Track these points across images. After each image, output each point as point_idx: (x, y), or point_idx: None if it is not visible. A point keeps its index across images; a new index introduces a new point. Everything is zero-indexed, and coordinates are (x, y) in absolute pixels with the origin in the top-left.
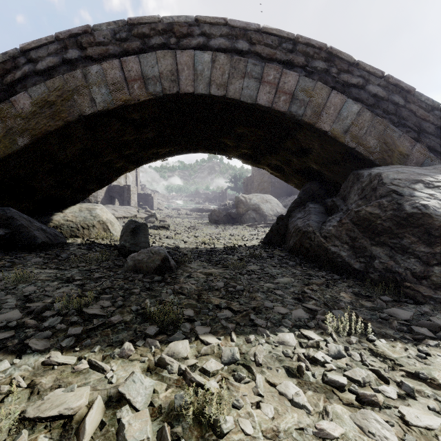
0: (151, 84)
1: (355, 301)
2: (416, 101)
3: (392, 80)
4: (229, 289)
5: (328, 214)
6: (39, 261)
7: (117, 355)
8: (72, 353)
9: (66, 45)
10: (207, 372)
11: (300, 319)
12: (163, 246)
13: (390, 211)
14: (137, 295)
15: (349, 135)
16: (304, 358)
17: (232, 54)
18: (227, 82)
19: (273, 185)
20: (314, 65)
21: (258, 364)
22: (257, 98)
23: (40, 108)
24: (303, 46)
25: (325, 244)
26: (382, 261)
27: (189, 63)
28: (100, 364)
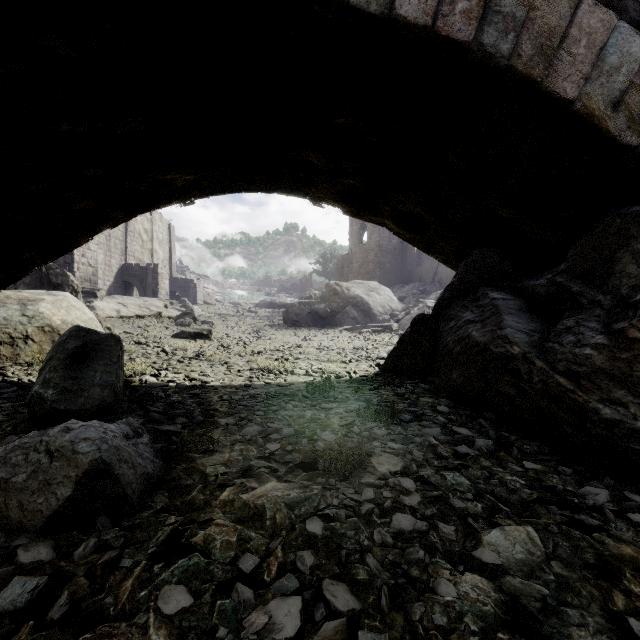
0: None
1: None
2: None
3: None
4: None
5: (539, 313)
6: None
7: None
8: None
9: None
10: None
11: None
12: (174, 382)
13: None
14: None
15: (622, 113)
16: None
17: None
18: None
19: (382, 267)
20: None
21: None
22: None
23: None
24: None
25: (577, 394)
26: None
27: None
28: None
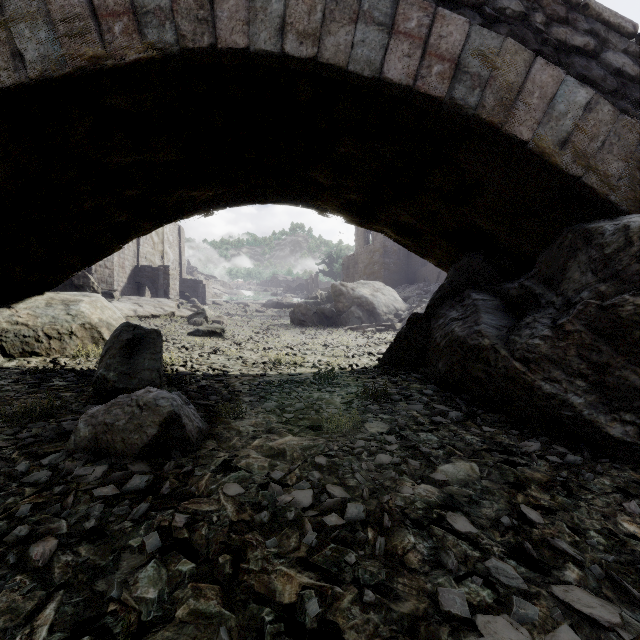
0: (153, 25)
1: None
2: None
3: None
4: (326, 522)
5: (512, 312)
6: None
7: None
8: None
9: None
10: None
11: None
12: (199, 371)
13: None
14: (37, 570)
15: (569, 150)
16: None
17: None
18: (319, 29)
19: (387, 268)
20: (500, 5)
21: None
22: (383, 66)
23: None
24: None
25: (527, 375)
26: None
27: None
28: None
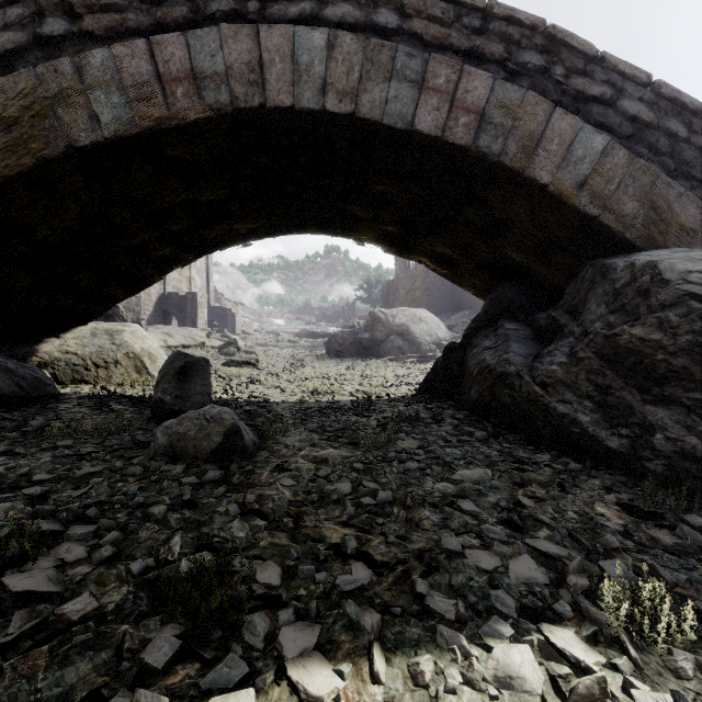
0: (211, 88)
1: (633, 528)
2: None
3: (666, 91)
4: (362, 501)
5: (541, 341)
6: None
7: None
8: None
9: (41, 9)
10: None
11: (529, 586)
12: (241, 398)
13: (686, 334)
14: (158, 521)
15: (586, 192)
16: None
17: (367, 34)
18: (356, 87)
19: (430, 294)
20: (522, 60)
21: None
22: (414, 119)
23: None
24: (501, 23)
25: (545, 398)
26: (672, 436)
27: (285, 48)
28: None
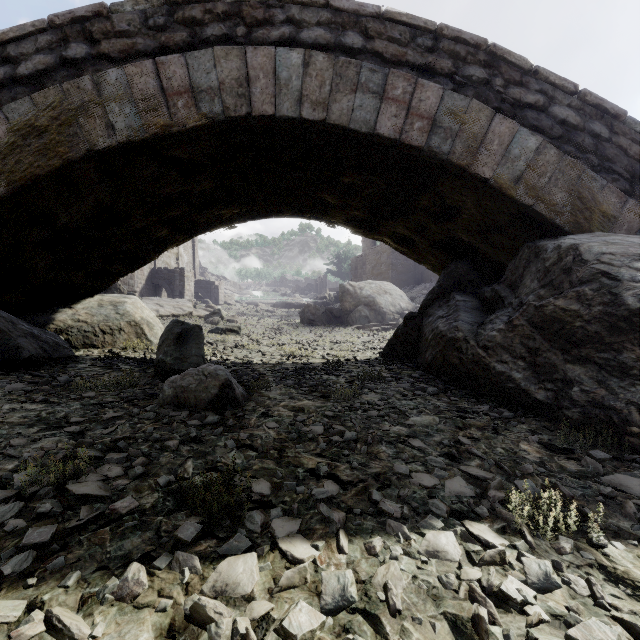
0: (206, 100)
1: (547, 459)
2: (628, 132)
3: (590, 99)
4: (332, 439)
5: (486, 311)
6: (19, 388)
7: (111, 594)
8: (19, 590)
9: (66, 36)
10: (290, 638)
11: (459, 498)
12: (228, 360)
13: (598, 306)
14: (173, 451)
15: (522, 185)
16: (483, 595)
17: (336, 53)
18: (328, 98)
19: (394, 269)
20: (467, 73)
21: (394, 610)
22: (376, 124)
23: (24, 138)
24: (450, 42)
25: (486, 359)
26: (586, 389)
27: (267, 66)
28: (69, 624)
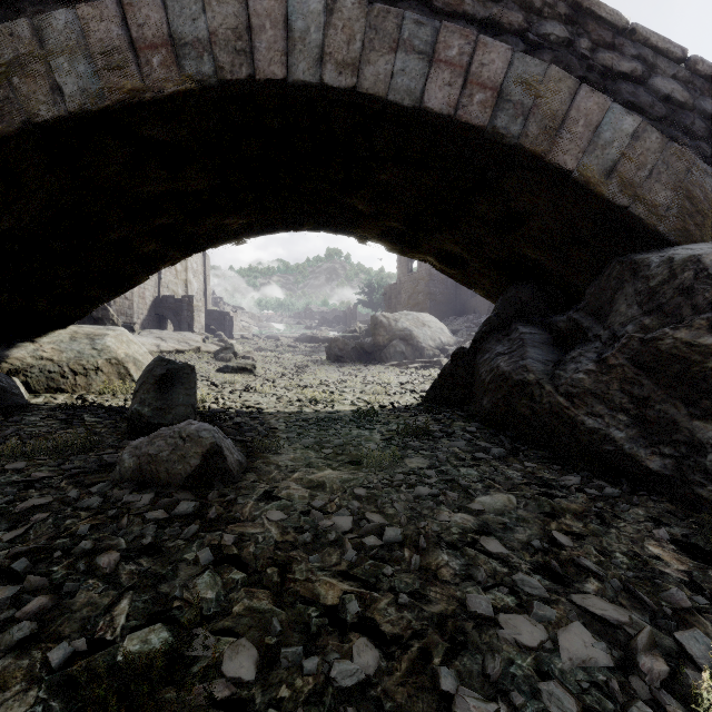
0: (192, 57)
1: (699, 576)
2: None
3: (703, 68)
4: (365, 542)
5: (560, 346)
6: None
7: None
8: None
9: None
10: None
11: (589, 673)
12: (233, 409)
13: None
14: (106, 576)
15: (615, 179)
16: None
17: None
18: (358, 58)
19: (433, 298)
20: (543, 31)
21: None
22: (424, 95)
23: None
24: None
25: (570, 410)
26: None
27: (276, 13)
28: None
